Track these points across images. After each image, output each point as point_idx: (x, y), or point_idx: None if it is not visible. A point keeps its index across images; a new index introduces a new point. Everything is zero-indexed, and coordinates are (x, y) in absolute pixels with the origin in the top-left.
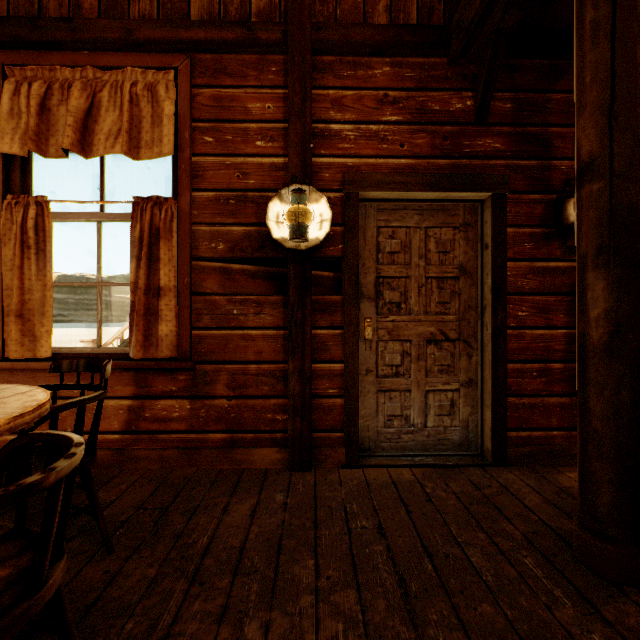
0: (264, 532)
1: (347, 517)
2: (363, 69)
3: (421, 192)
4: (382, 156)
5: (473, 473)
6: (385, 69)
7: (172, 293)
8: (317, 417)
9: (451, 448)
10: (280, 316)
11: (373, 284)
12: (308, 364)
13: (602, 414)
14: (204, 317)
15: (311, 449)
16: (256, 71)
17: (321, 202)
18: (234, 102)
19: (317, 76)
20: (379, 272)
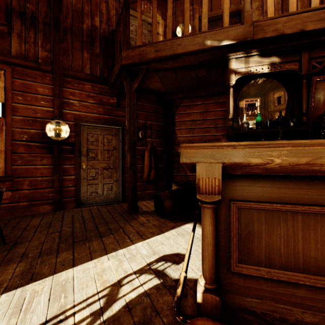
0: (46, 221)
1: (73, 216)
2: (82, 85)
3: (100, 125)
4: (88, 112)
5: (115, 204)
6: (89, 86)
7: (3, 152)
8: (65, 194)
9: (111, 200)
10: (51, 161)
11: (86, 151)
12: (61, 176)
13: (129, 181)
14: (18, 161)
15: (63, 203)
16: (41, 77)
17: (66, 126)
18: (31, 86)
19: (65, 84)
20: (88, 147)
